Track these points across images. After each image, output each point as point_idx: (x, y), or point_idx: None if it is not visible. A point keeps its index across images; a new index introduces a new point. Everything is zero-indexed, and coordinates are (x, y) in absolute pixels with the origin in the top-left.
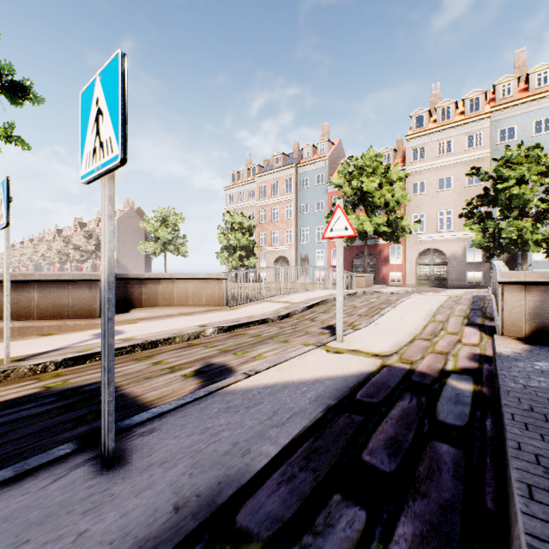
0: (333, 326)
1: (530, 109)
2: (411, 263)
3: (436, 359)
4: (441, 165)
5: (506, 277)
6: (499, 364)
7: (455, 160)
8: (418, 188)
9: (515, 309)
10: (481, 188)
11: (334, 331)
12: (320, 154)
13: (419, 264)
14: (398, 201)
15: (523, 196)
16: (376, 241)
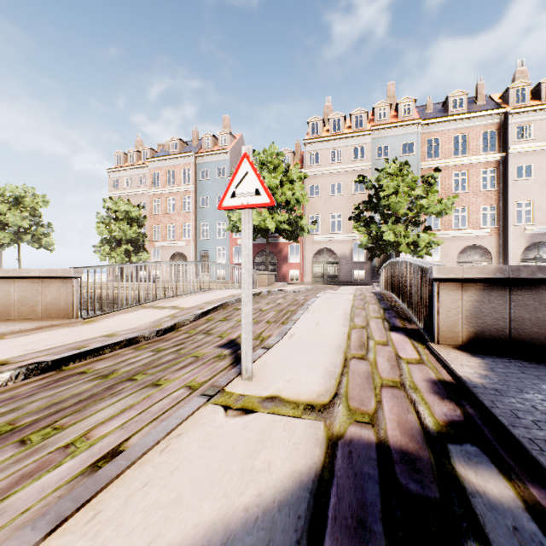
0: (235, 341)
1: (399, 133)
2: (308, 262)
3: (399, 404)
4: (333, 171)
5: (443, 273)
6: (495, 407)
7: (345, 169)
8: (314, 191)
9: (452, 311)
10: (364, 196)
11: (238, 351)
12: (221, 146)
13: (315, 263)
14: (298, 200)
15: (399, 203)
16: (276, 239)
